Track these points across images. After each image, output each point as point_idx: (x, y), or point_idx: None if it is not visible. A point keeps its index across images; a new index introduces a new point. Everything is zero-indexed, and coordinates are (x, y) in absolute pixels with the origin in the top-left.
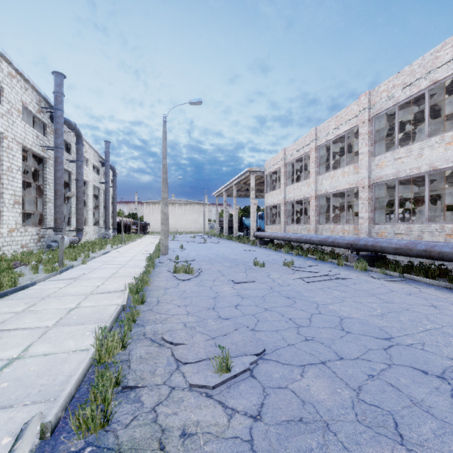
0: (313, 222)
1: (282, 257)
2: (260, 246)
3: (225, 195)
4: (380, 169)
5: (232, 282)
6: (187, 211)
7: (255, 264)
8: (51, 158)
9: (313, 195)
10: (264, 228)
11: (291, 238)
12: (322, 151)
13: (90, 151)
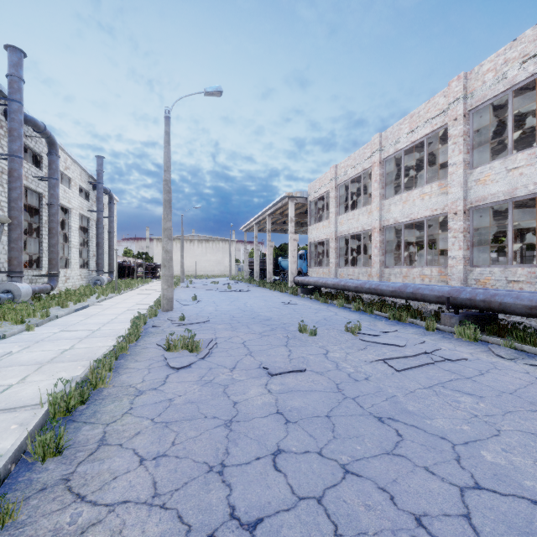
0: (377, 264)
1: (337, 315)
2: (302, 296)
3: (256, 228)
4: (482, 186)
5: (265, 372)
6: (209, 250)
7: (301, 330)
8: (6, 171)
9: (377, 227)
10: (306, 272)
11: (347, 286)
12: (388, 166)
13: (75, 168)
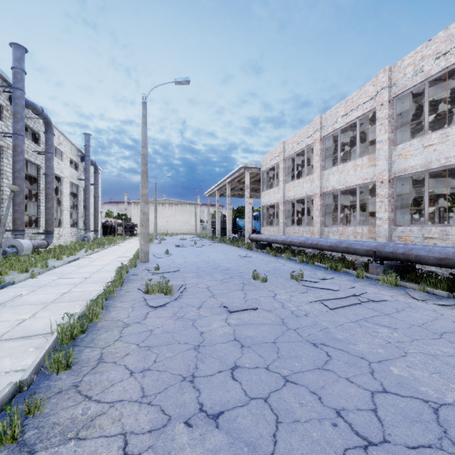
0: (318, 224)
1: (284, 266)
2: (256, 250)
3: (218, 194)
4: (404, 160)
5: (225, 310)
6: (177, 212)
7: (254, 277)
8: (10, 147)
9: (318, 193)
10: (260, 230)
11: (293, 242)
12: (328, 142)
13: (66, 144)
